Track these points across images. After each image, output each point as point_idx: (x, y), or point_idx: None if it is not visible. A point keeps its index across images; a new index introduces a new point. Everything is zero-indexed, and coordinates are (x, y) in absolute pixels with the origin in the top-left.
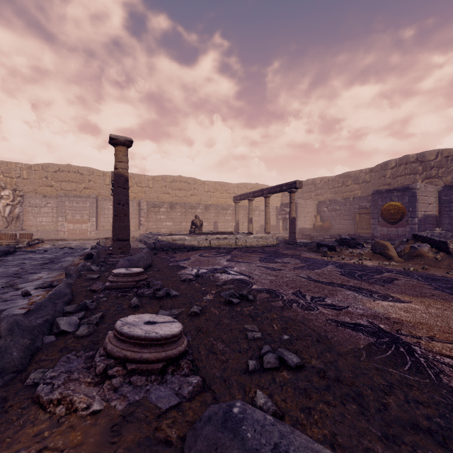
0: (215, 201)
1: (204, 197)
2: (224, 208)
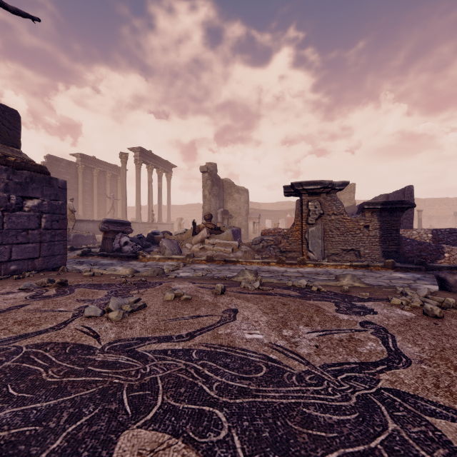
0: (434, 212)
1: (425, 210)
2: (444, 218)
